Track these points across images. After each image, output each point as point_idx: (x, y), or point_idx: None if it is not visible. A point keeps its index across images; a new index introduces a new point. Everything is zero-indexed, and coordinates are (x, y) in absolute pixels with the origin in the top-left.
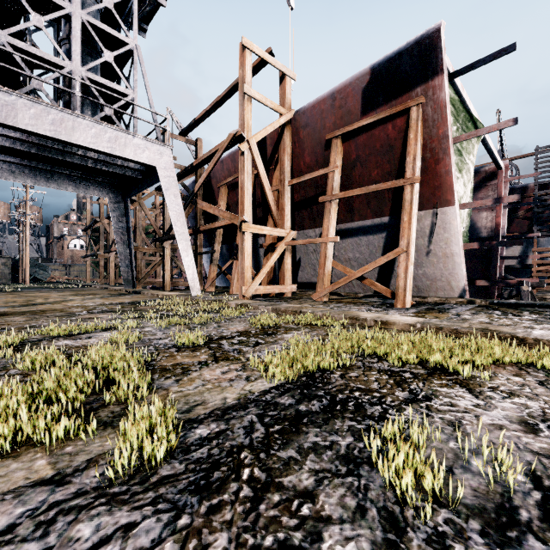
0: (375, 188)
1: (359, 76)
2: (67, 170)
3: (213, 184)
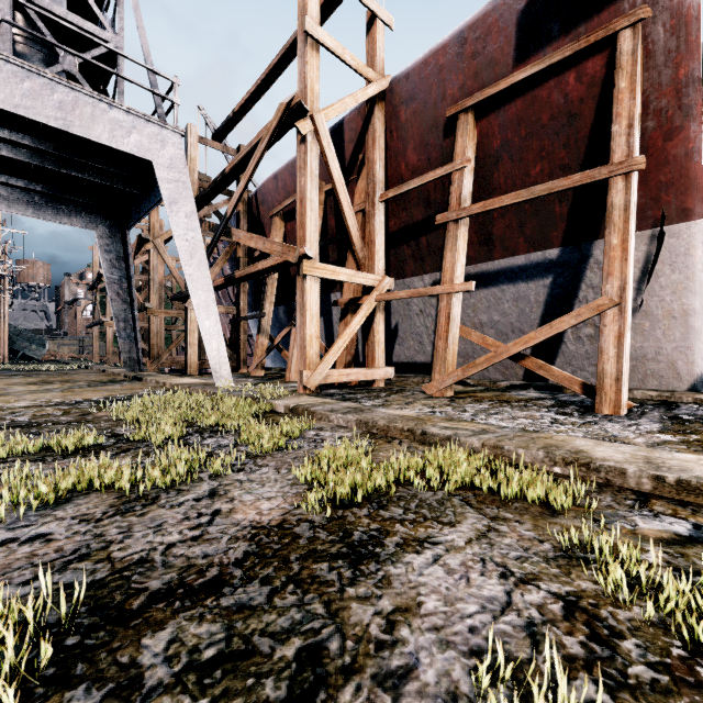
0: (548, 189)
1: None
2: (22, 181)
3: (263, 213)
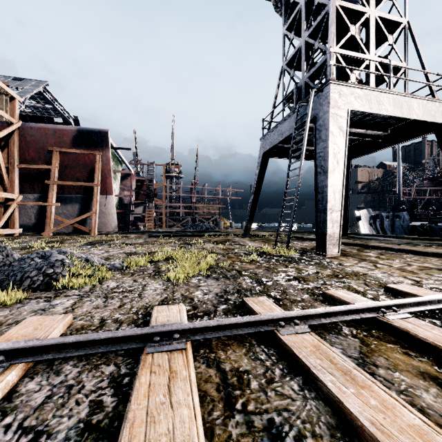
0: (81, 184)
1: (72, 129)
2: None
3: None
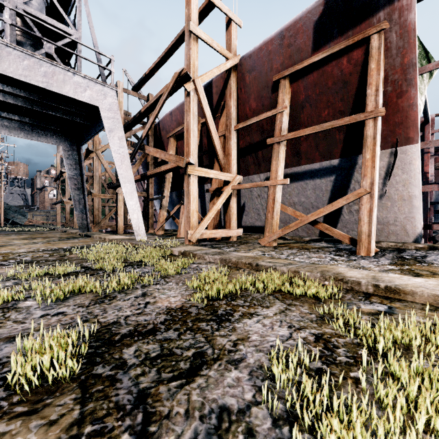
0: (331, 125)
1: (311, 8)
2: (17, 117)
3: (163, 135)
